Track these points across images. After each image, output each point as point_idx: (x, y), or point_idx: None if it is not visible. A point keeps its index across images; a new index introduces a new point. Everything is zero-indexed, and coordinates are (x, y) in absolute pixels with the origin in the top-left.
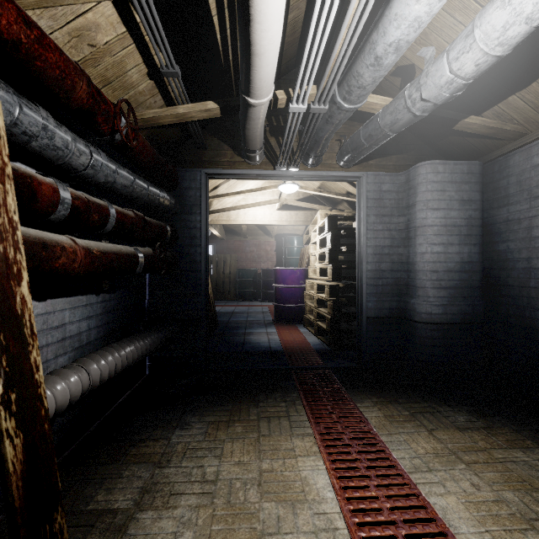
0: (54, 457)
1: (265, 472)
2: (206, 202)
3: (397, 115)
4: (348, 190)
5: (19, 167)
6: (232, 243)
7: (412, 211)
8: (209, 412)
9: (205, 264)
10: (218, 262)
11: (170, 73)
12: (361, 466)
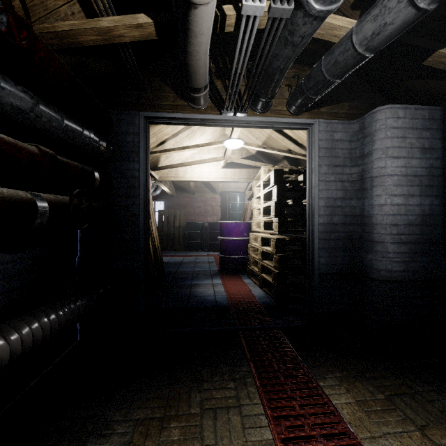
0: None
1: None
2: (146, 149)
3: (385, 17)
4: (289, 148)
5: None
6: (182, 199)
7: (367, 161)
8: (139, 401)
9: (143, 216)
10: (169, 216)
11: None
12: None
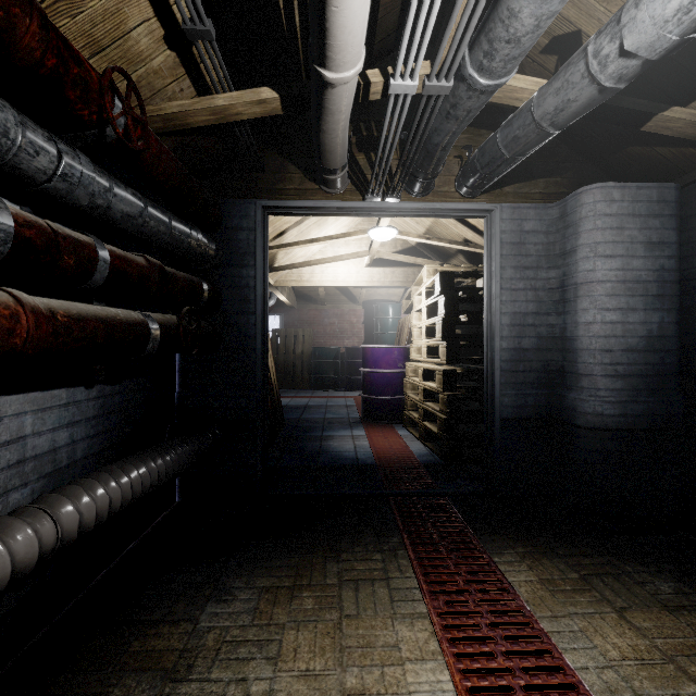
0: None
1: (351, 695)
2: (264, 249)
3: (568, 94)
4: (465, 237)
5: None
6: (306, 313)
7: (570, 261)
8: (263, 569)
9: (261, 339)
10: (287, 338)
11: (198, 32)
12: (516, 684)
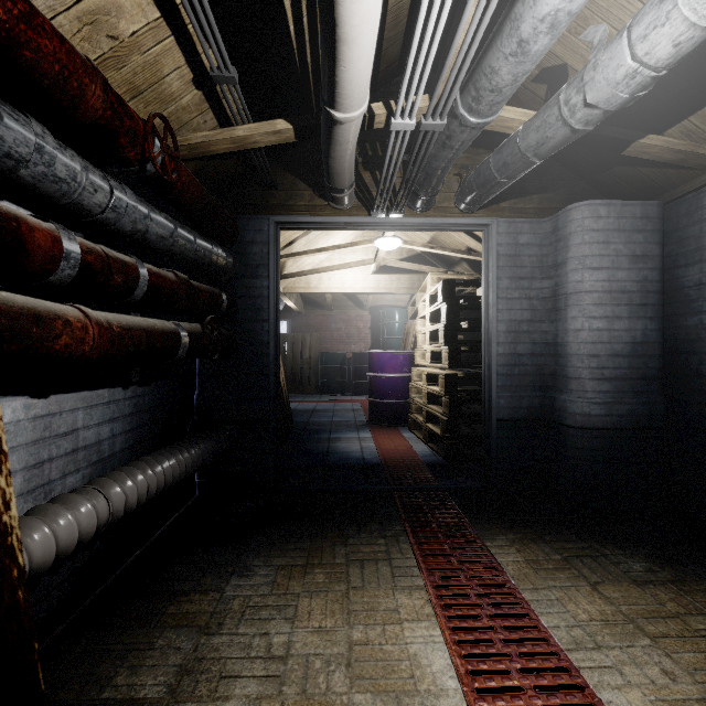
0: (33, 642)
1: (357, 646)
2: (276, 261)
3: (546, 132)
4: (469, 246)
5: (0, 204)
6: (313, 319)
7: (561, 272)
8: (278, 551)
9: (274, 345)
10: (294, 343)
11: (224, 78)
12: (496, 638)
